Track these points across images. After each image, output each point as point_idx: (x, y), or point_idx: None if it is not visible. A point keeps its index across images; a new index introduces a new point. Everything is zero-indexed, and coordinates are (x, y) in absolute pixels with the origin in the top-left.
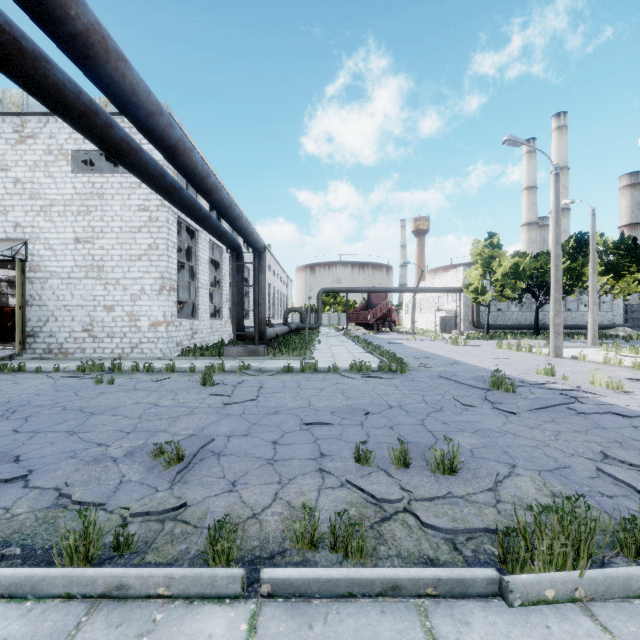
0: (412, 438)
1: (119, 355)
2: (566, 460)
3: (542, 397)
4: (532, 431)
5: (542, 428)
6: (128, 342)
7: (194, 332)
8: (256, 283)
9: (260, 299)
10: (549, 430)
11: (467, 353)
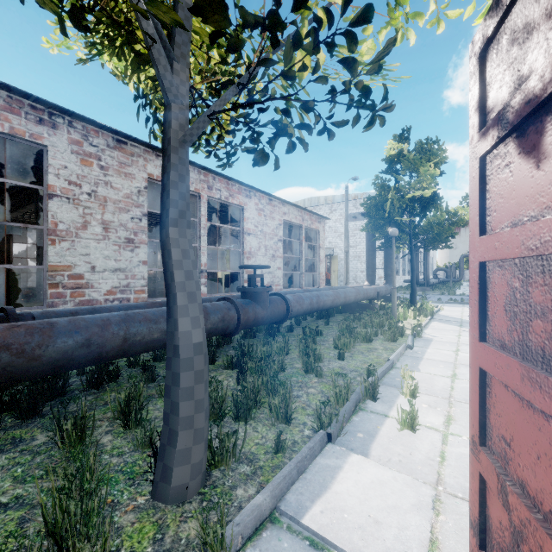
0: None
1: None
2: None
3: None
4: None
5: None
6: None
7: None
8: (425, 260)
9: (427, 267)
10: None
11: None
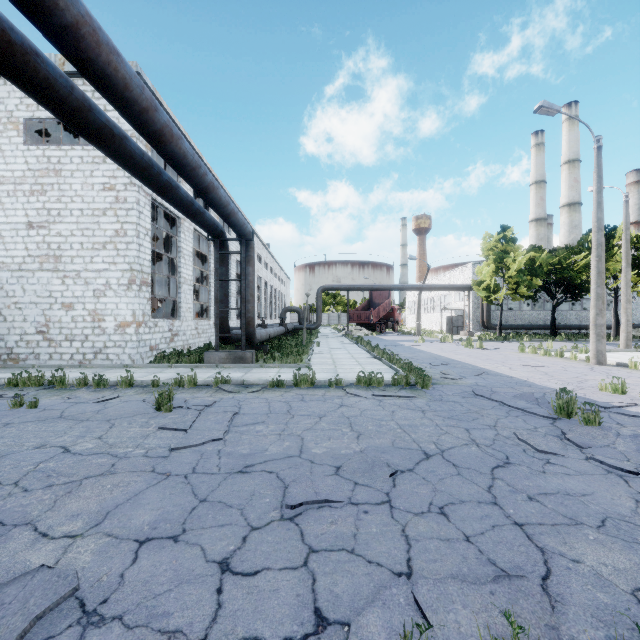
0: (494, 549)
1: (80, 362)
2: None
3: None
4: None
5: None
6: (90, 346)
7: (174, 334)
8: (243, 276)
9: (248, 295)
10: None
11: (489, 358)
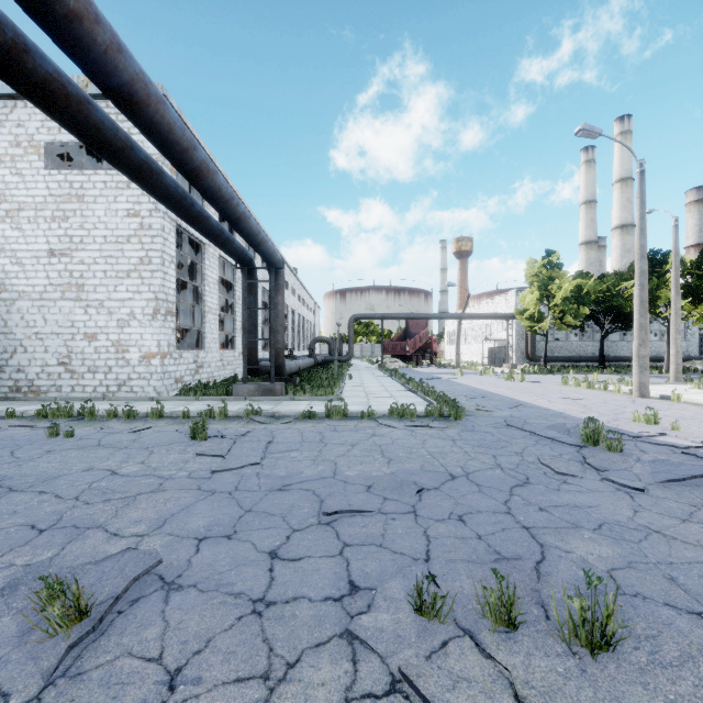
0: (501, 544)
1: (103, 394)
2: None
3: (665, 460)
4: (688, 527)
5: (700, 520)
6: (114, 378)
7: (199, 366)
8: (272, 305)
9: (277, 325)
10: None
11: (529, 391)
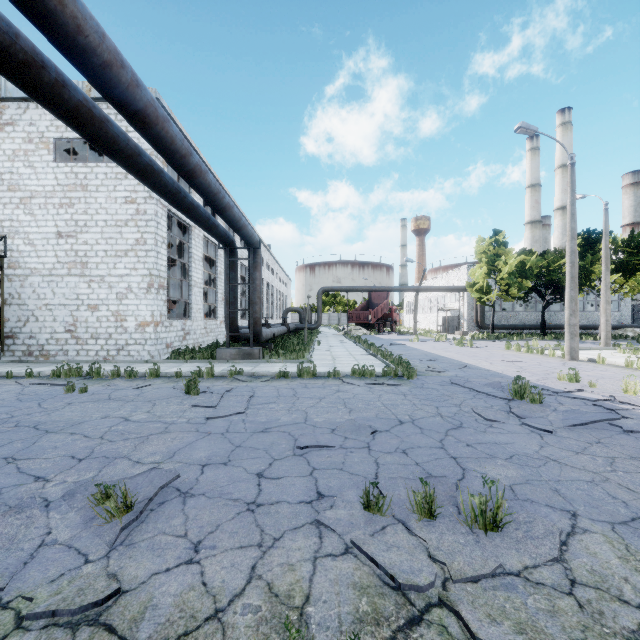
0: (433, 468)
1: (104, 358)
2: (639, 504)
3: (575, 409)
4: (579, 457)
5: (590, 453)
6: (114, 344)
7: (186, 333)
8: (251, 280)
9: (255, 298)
10: (599, 456)
11: (475, 355)
